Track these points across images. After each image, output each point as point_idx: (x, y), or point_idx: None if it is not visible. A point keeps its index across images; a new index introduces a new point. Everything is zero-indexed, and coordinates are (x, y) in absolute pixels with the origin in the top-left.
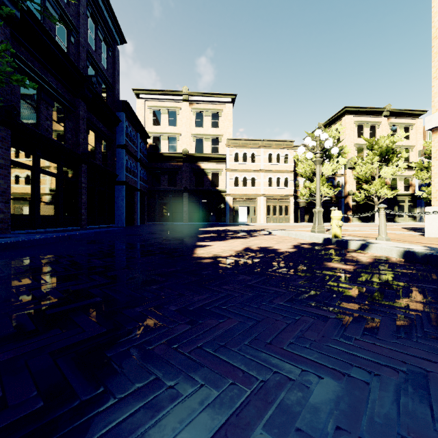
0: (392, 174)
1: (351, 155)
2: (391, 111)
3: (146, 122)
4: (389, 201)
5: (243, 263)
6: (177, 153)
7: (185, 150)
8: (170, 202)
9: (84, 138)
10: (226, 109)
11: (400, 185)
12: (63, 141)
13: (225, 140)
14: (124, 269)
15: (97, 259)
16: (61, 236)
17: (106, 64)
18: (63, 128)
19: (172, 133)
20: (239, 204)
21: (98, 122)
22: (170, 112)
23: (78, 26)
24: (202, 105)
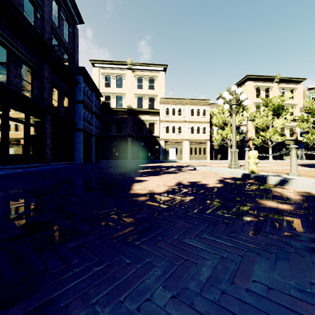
0: (282, 124)
1: (251, 111)
2: (280, 79)
3: (99, 84)
4: (278, 144)
5: (178, 202)
6: (123, 108)
7: (129, 106)
8: (118, 145)
9: (48, 94)
10: (160, 76)
11: (287, 133)
12: (30, 95)
13: (159, 99)
14: (53, 211)
15: (34, 197)
16: (21, 172)
17: (67, 38)
18: (31, 85)
19: (119, 93)
20: (170, 146)
21: (60, 83)
22: (118, 77)
23: (43, 5)
24: (142, 72)
